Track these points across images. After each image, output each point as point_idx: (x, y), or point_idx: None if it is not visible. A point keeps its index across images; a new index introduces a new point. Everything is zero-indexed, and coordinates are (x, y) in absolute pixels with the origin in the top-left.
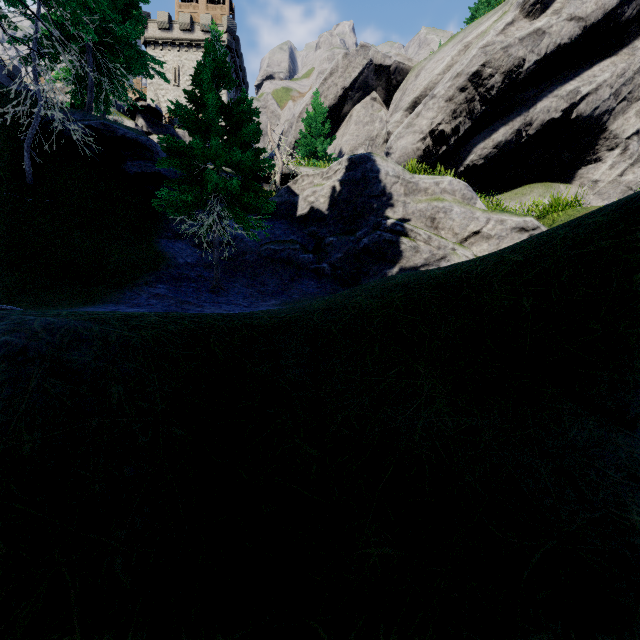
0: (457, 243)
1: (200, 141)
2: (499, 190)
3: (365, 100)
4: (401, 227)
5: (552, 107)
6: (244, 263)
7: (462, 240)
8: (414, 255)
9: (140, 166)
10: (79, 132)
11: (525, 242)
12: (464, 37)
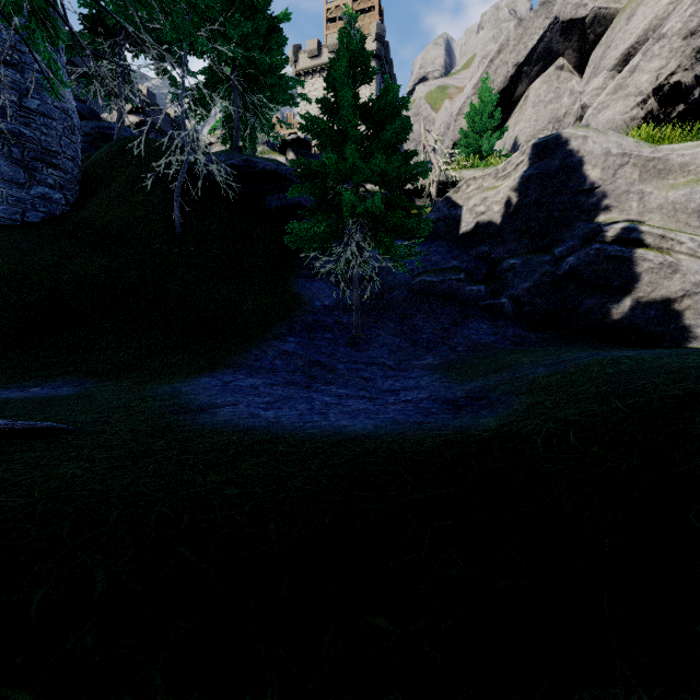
0: None
1: (334, 153)
2: None
3: (547, 72)
4: (640, 233)
5: None
6: (391, 302)
7: None
8: (668, 278)
9: (280, 199)
10: (222, 173)
11: None
12: None
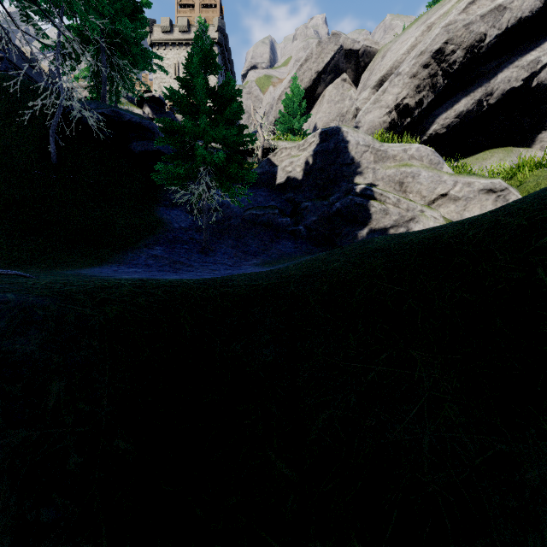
0: (425, 205)
1: (191, 120)
2: (460, 156)
3: (336, 81)
4: (371, 191)
5: (513, 77)
6: (230, 226)
7: (429, 202)
8: (384, 217)
9: (143, 145)
10: (94, 119)
11: (522, 203)
12: (427, 19)
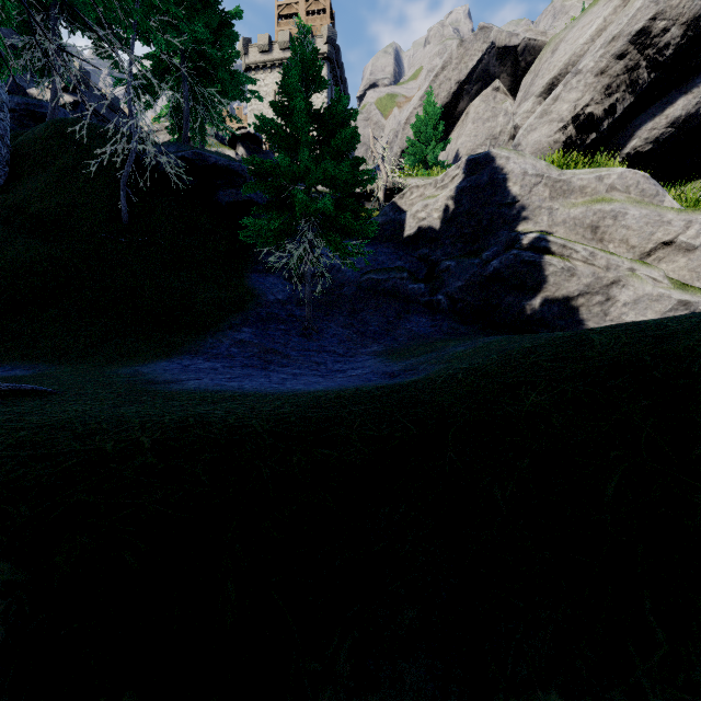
0: (637, 260)
1: (288, 156)
2: (675, 182)
3: (485, 92)
4: (548, 242)
5: None
6: (341, 297)
7: (642, 255)
8: (568, 280)
9: (232, 195)
10: (172, 165)
11: None
12: None
